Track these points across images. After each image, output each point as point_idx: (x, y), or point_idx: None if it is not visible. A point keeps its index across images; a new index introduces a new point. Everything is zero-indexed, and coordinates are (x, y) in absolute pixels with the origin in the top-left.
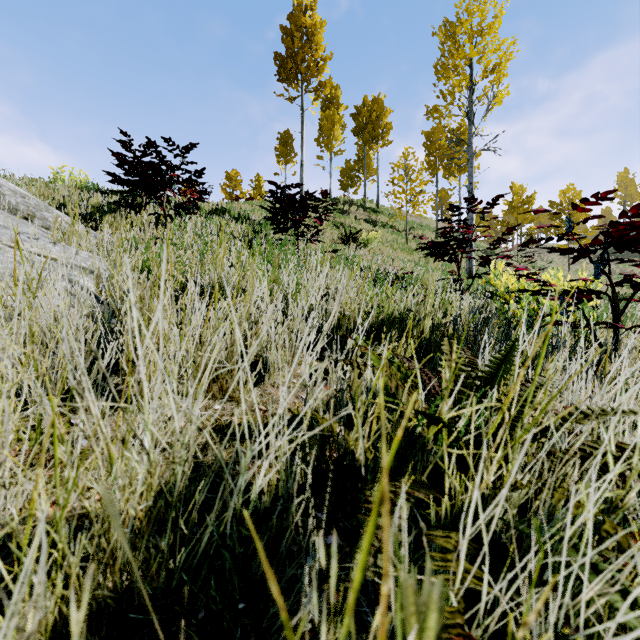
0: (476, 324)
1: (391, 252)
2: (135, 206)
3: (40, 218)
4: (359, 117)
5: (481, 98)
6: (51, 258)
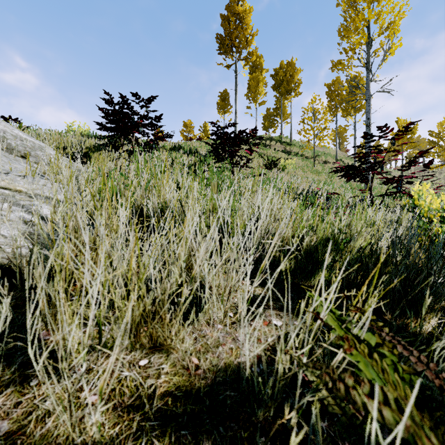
0: (402, 242)
1: (303, 174)
2: (117, 146)
3: (34, 156)
4: (277, 76)
5: (377, 51)
6: (15, 190)
